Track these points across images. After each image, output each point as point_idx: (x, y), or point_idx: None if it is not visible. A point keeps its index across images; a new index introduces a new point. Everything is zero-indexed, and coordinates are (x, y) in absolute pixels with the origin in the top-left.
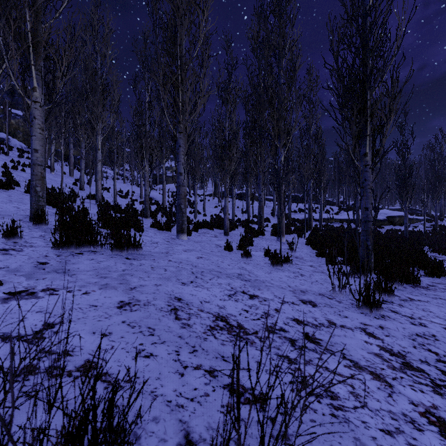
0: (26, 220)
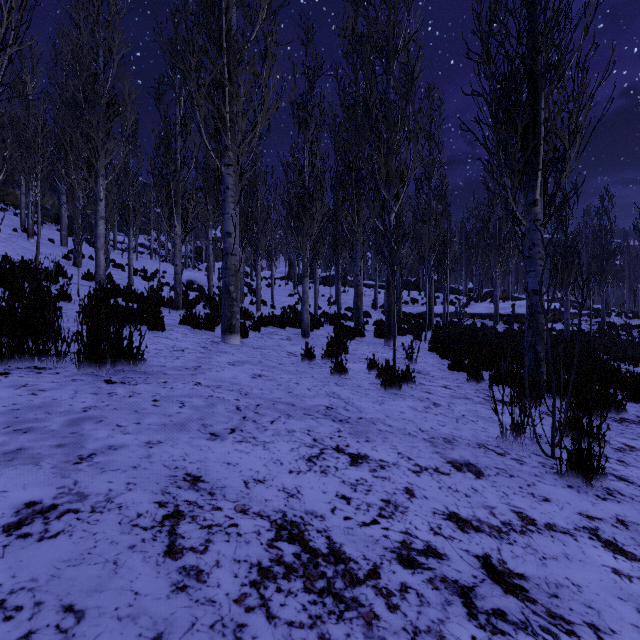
0: None
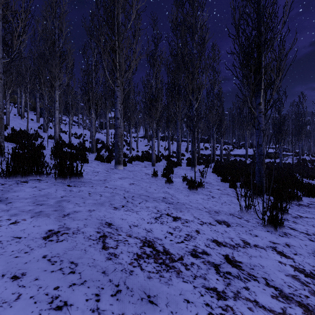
0: None
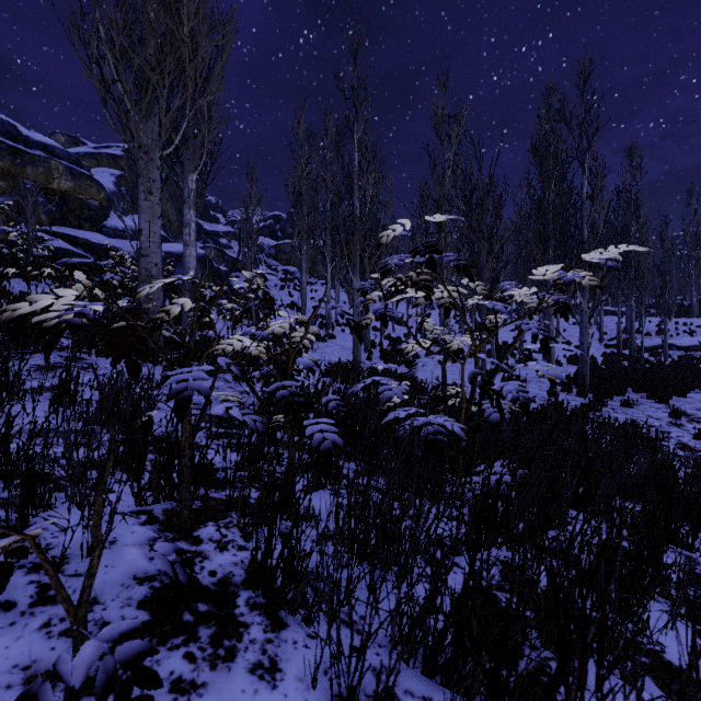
0: (362, 352)
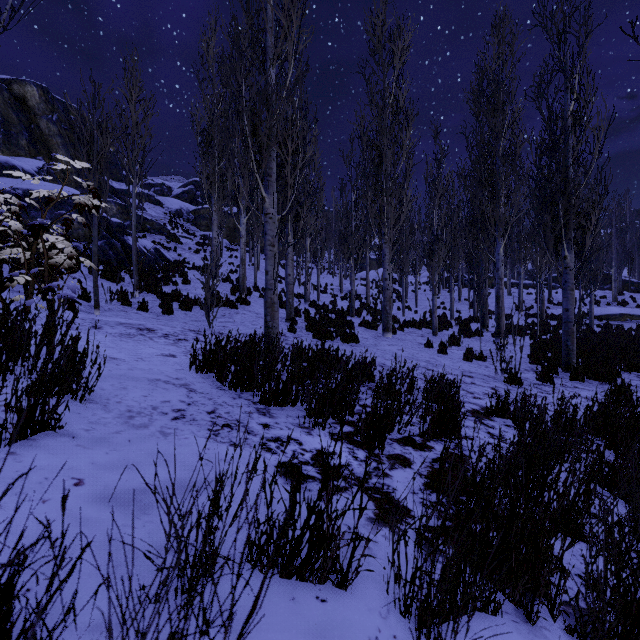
0: (284, 321)
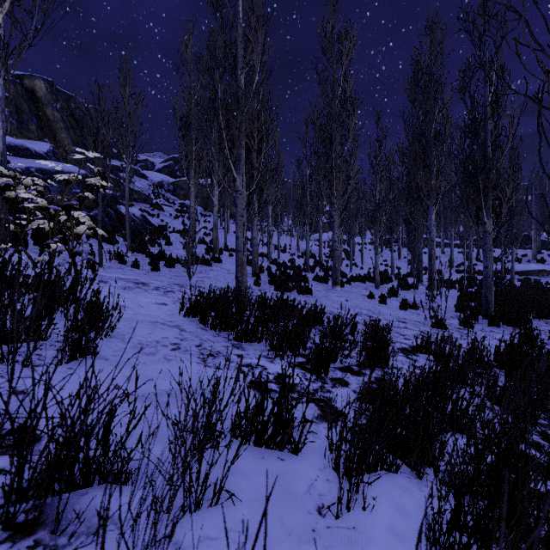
0: (250, 276)
